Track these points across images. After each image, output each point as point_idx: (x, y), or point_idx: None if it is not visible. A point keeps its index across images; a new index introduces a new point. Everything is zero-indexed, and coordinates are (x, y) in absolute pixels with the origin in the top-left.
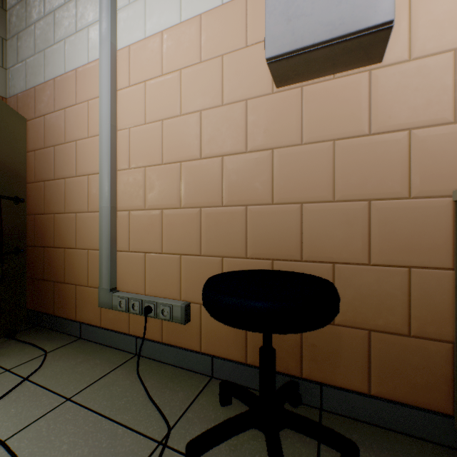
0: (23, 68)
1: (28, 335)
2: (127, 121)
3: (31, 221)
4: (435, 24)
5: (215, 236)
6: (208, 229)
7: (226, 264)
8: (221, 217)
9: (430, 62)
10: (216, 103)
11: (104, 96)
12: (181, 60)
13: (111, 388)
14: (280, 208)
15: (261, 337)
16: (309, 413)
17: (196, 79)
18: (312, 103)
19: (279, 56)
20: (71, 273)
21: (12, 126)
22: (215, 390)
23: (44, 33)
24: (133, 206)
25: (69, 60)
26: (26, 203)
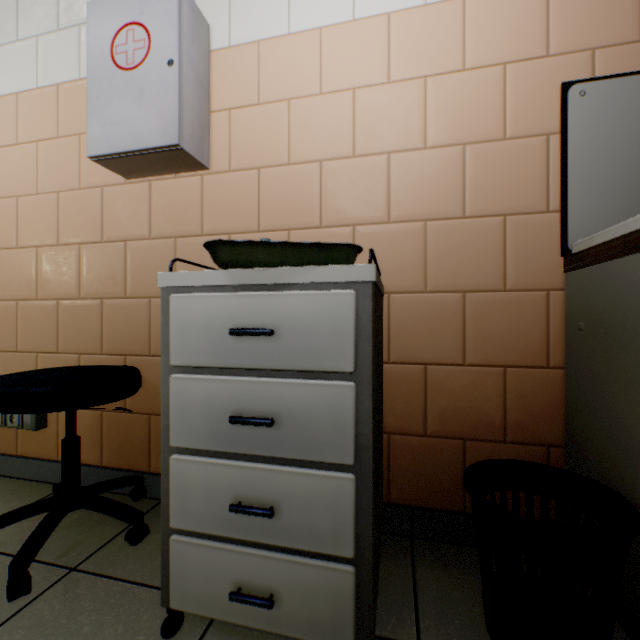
0: None
1: None
2: None
3: None
4: (247, 143)
5: (73, 331)
6: (66, 324)
7: (84, 362)
8: (78, 310)
9: (243, 176)
10: (74, 186)
11: None
12: (38, 131)
13: None
14: (132, 302)
15: (116, 436)
16: (148, 504)
17: (54, 156)
18: (159, 199)
19: (100, 157)
20: None
21: None
22: None
23: None
24: None
25: None
26: None
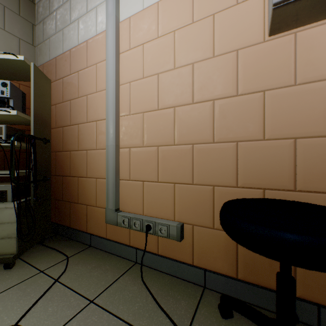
0: (47, 44)
1: (52, 242)
2: (128, 77)
3: (53, 156)
4: None
5: (206, 168)
6: (200, 162)
7: (217, 192)
8: (212, 152)
9: None
10: (207, 56)
11: (110, 58)
12: (174, 23)
13: (123, 293)
14: (271, 143)
15: (252, 257)
16: None
17: (188, 37)
18: (306, 47)
19: None
20: (82, 196)
21: (42, 85)
22: (211, 300)
23: (63, 16)
24: (133, 144)
25: (81, 34)
26: (51, 143)
